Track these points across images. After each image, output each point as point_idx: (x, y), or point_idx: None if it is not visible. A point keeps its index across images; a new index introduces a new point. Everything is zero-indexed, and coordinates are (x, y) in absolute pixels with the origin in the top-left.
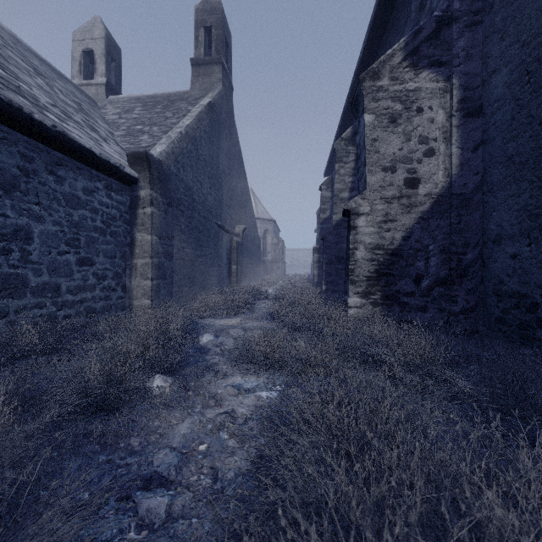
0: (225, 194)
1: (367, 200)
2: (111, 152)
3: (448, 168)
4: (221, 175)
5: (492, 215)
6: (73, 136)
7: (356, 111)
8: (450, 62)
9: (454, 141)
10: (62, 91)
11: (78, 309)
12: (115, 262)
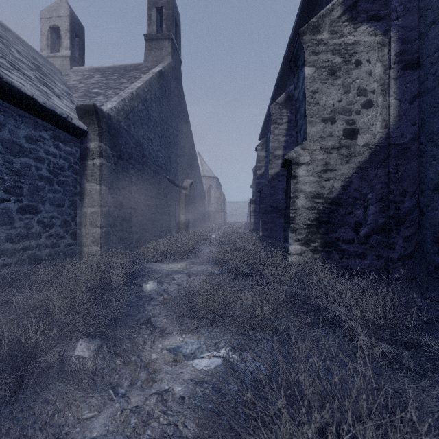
0: (174, 152)
1: (307, 150)
2: (60, 105)
3: (386, 120)
4: (171, 136)
5: (431, 164)
6: (10, 81)
7: (294, 67)
8: (387, 16)
9: (392, 92)
10: (20, 53)
11: (20, 257)
12: (63, 210)
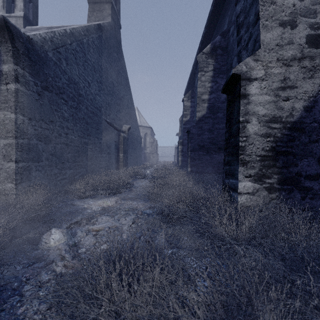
0: (114, 100)
1: (260, 62)
2: None
3: None
4: (110, 85)
5: None
6: None
7: None
8: None
9: None
10: None
11: None
12: None
